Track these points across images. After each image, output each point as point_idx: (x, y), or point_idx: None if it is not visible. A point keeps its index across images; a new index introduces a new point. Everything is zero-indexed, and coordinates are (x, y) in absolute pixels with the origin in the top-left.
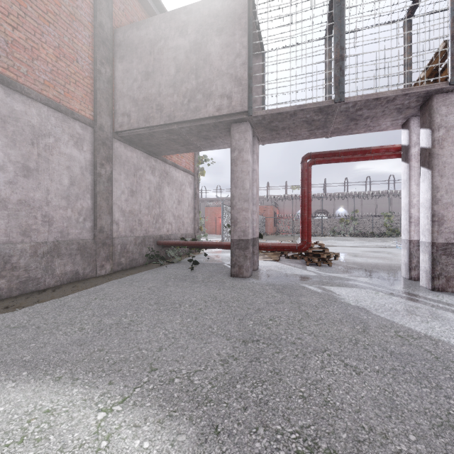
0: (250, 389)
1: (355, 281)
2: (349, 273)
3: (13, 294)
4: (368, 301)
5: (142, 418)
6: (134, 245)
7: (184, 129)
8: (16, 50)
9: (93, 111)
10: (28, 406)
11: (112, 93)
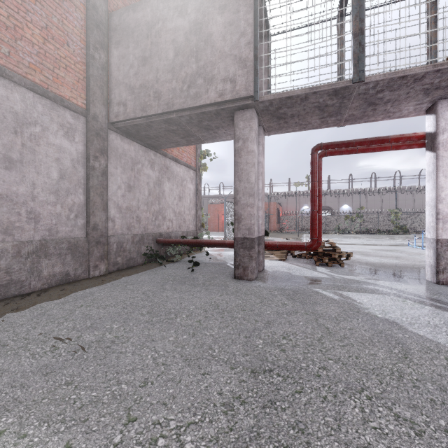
0: None
1: (374, 285)
2: (365, 275)
3: None
4: (397, 311)
5: None
6: (131, 243)
7: (183, 118)
8: None
9: (86, 99)
10: None
11: (107, 80)
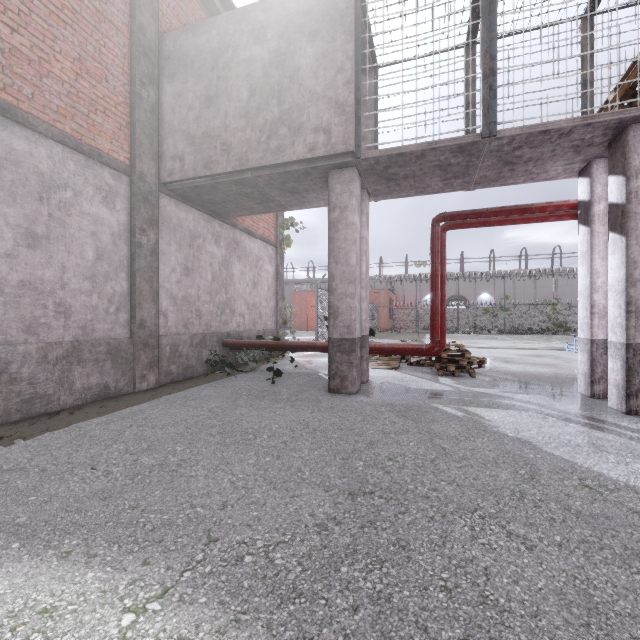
0: (363, 575)
1: (511, 399)
2: (501, 387)
3: (11, 418)
4: (533, 430)
5: (193, 624)
6: (190, 346)
7: (261, 178)
8: (17, 62)
9: (130, 152)
10: (15, 602)
11: (158, 127)
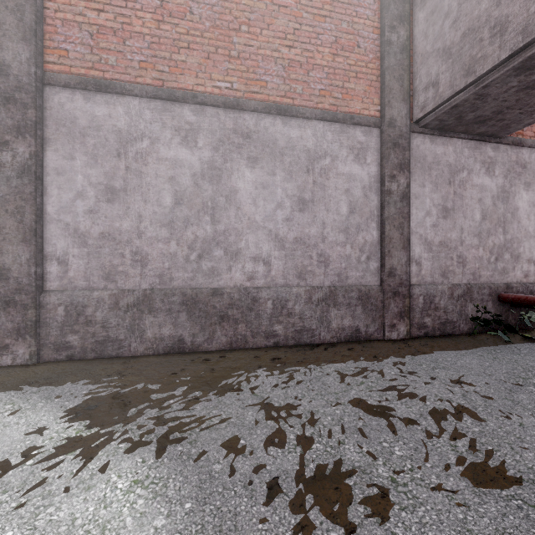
0: None
1: None
2: None
3: (288, 342)
4: None
5: None
6: (448, 298)
7: None
8: (292, 70)
9: (379, 104)
10: None
11: (408, 64)
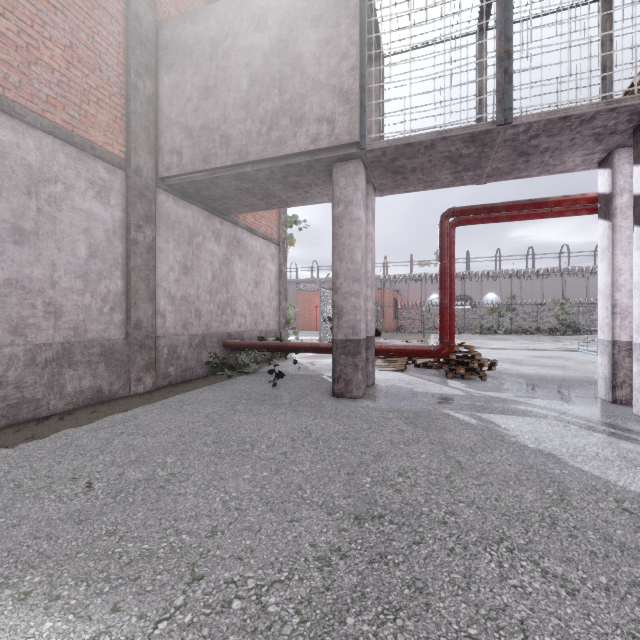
0: (373, 629)
1: (526, 405)
2: (515, 391)
3: None
4: (555, 440)
5: None
6: (188, 347)
7: (261, 172)
8: (2, 47)
9: (125, 145)
10: None
11: (155, 119)
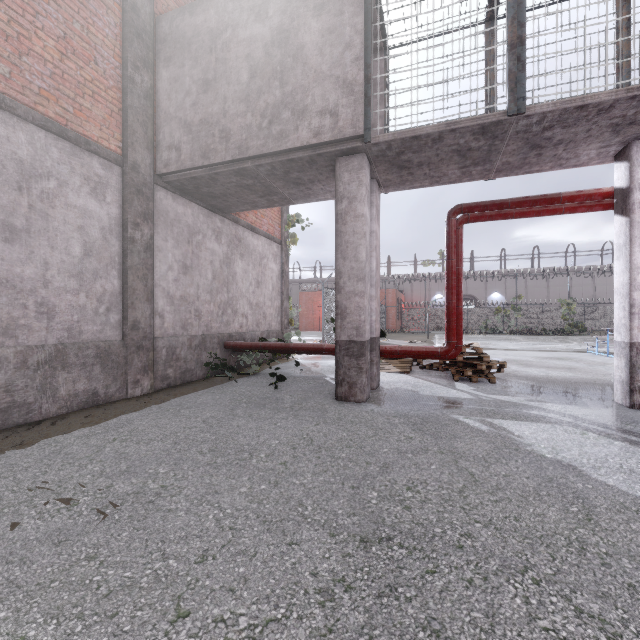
0: None
1: (539, 410)
2: (526, 395)
3: None
4: (574, 449)
5: None
6: (188, 348)
7: (262, 168)
8: None
9: (122, 140)
10: None
11: (153, 114)
